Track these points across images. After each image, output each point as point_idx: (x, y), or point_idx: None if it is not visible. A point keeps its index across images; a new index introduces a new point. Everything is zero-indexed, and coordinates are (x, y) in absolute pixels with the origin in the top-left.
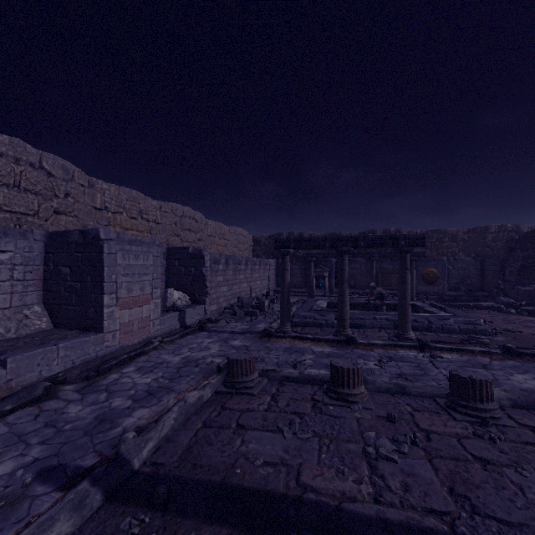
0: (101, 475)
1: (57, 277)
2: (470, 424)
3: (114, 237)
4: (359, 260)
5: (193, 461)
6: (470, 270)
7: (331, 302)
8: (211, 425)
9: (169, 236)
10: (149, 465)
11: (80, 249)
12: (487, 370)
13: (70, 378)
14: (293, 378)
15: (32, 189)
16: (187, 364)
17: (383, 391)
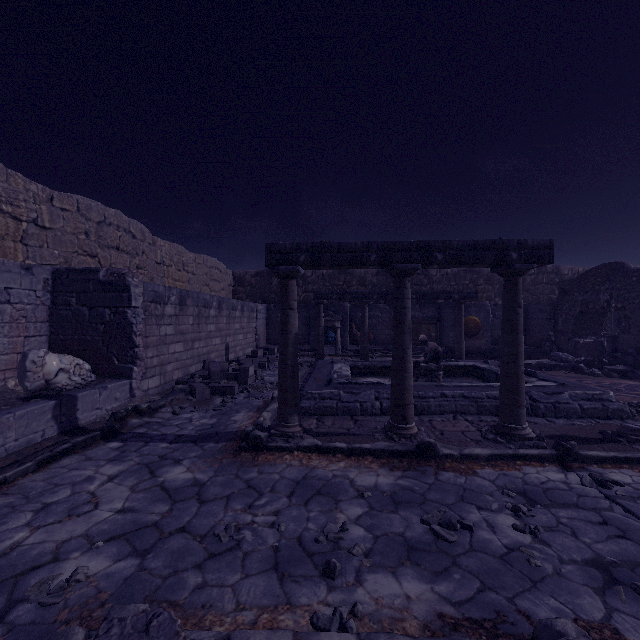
0: None
1: None
2: None
3: None
4: (380, 306)
5: None
6: None
7: (354, 365)
8: None
9: (71, 255)
10: None
11: None
12: None
13: None
14: None
15: None
16: None
17: None
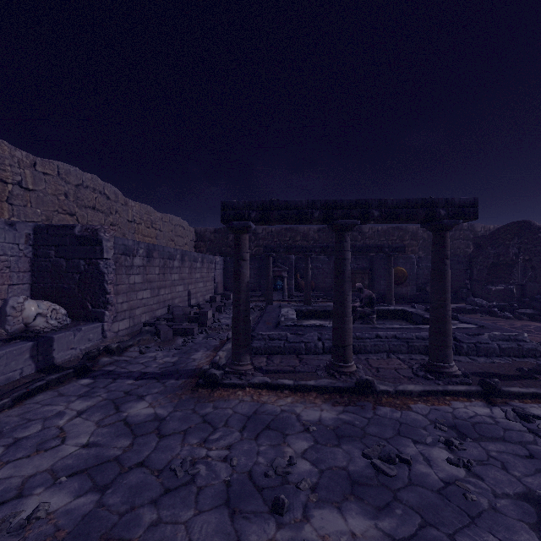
0: None
1: None
2: None
3: None
4: (321, 258)
5: None
6: None
7: (299, 309)
8: None
9: (52, 213)
10: None
11: None
12: None
13: None
14: None
15: None
16: None
17: None
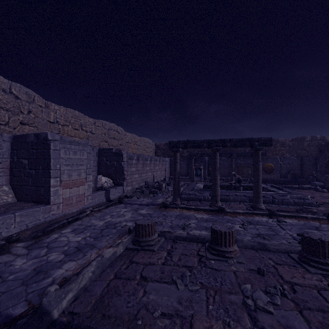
0: (22, 327)
1: (19, 166)
2: (322, 276)
3: (58, 139)
4: (223, 158)
5: (103, 312)
6: (294, 164)
7: (206, 184)
8: (120, 276)
9: (100, 142)
10: (66, 314)
11: (35, 147)
12: (320, 231)
13: (23, 237)
14: (183, 237)
15: (4, 107)
16: (108, 227)
17: (249, 248)
